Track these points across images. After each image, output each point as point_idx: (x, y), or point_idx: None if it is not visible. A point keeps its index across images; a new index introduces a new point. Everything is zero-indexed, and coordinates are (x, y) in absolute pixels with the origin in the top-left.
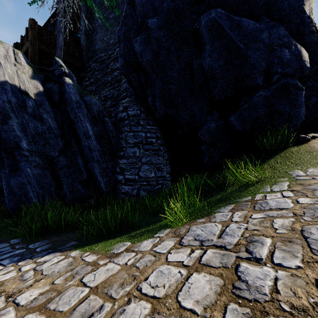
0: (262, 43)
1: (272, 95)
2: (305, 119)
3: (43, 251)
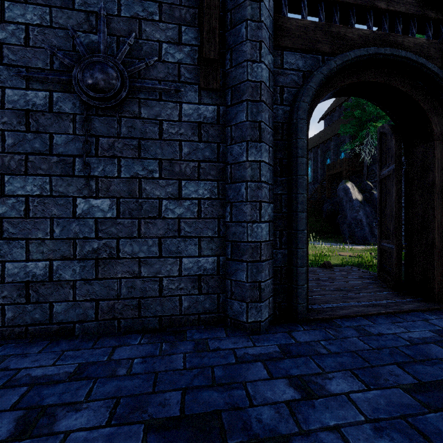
0: None
1: None
2: None
3: None
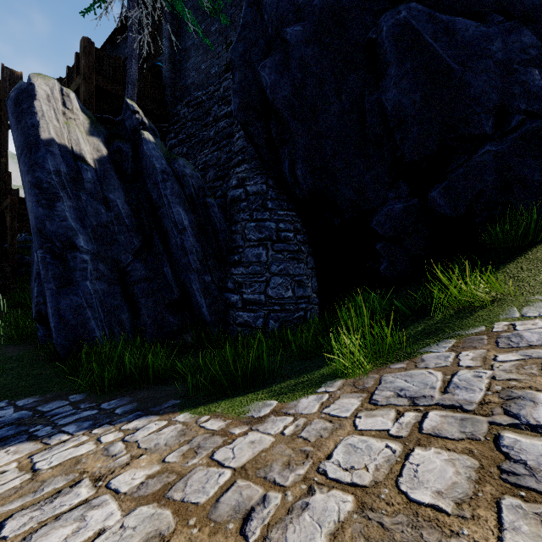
0: (492, 61)
1: (509, 151)
2: None
3: (127, 414)
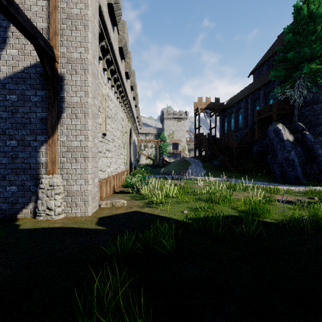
0: None
1: None
2: None
3: None
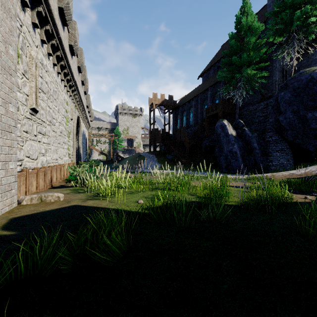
0: None
1: None
2: None
3: None
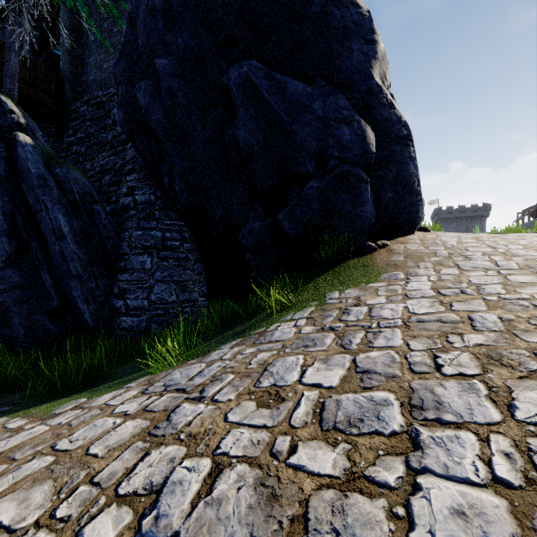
0: (314, 116)
1: (327, 187)
2: (379, 221)
3: None
